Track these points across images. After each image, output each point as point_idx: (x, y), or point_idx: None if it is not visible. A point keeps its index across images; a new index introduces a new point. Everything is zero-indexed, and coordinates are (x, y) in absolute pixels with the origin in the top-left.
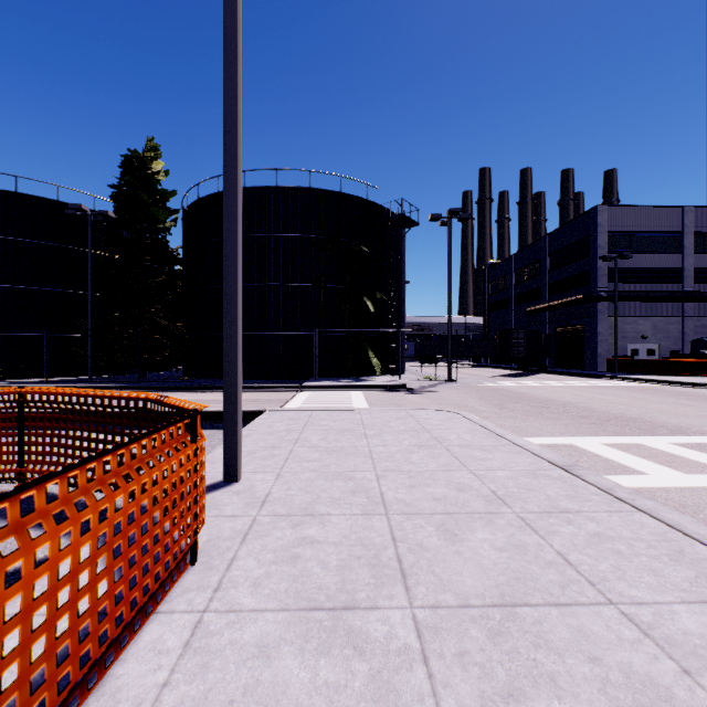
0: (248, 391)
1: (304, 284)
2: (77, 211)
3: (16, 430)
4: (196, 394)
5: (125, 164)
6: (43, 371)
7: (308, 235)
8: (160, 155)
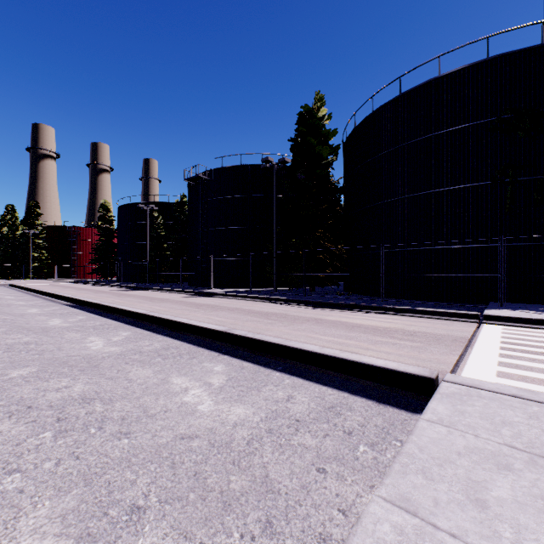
0: (402, 315)
1: (478, 183)
2: (266, 164)
3: (179, 339)
4: (343, 314)
5: (299, 120)
6: (254, 283)
7: (485, 120)
8: (324, 103)
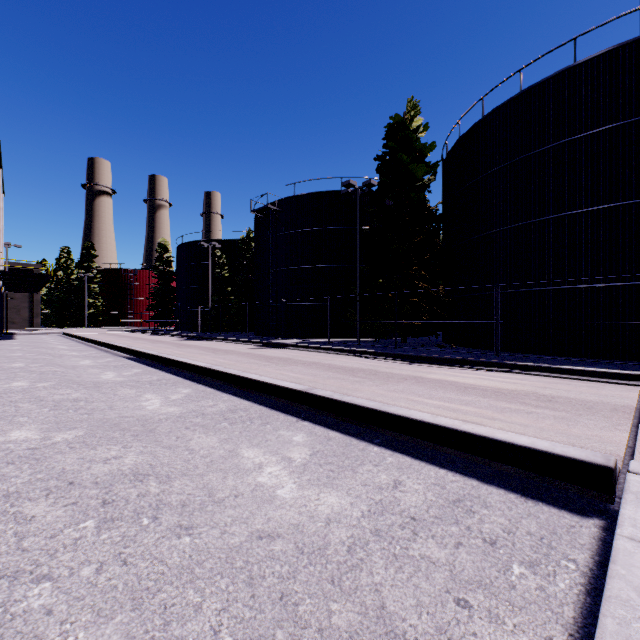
0: (529, 374)
1: (631, 201)
2: (348, 188)
3: (248, 398)
4: (450, 371)
5: (387, 134)
6: (332, 333)
7: None
8: (419, 111)
